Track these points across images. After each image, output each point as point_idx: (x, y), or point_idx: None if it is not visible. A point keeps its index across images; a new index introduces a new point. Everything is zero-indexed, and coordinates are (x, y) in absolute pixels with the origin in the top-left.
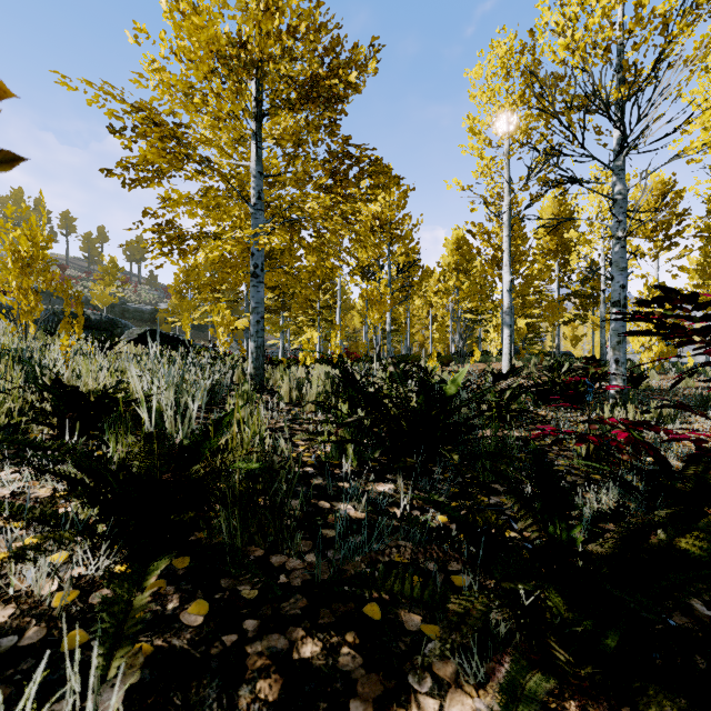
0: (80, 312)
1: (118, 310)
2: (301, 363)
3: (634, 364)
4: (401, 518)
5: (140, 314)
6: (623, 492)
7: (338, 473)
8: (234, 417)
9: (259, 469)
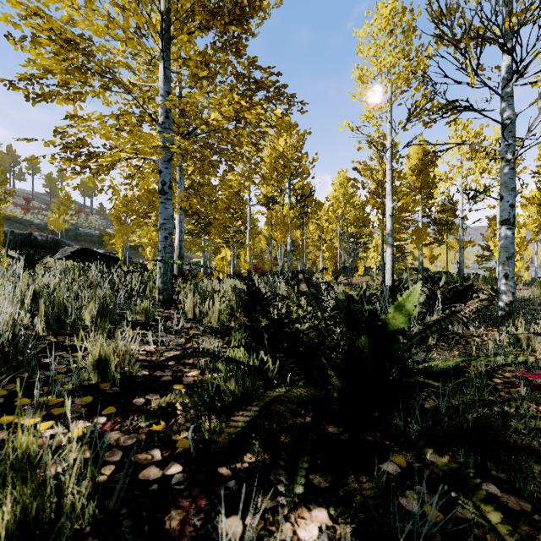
0: None
1: (71, 234)
2: (215, 277)
3: (486, 278)
4: None
5: (90, 238)
6: None
7: None
8: None
9: None
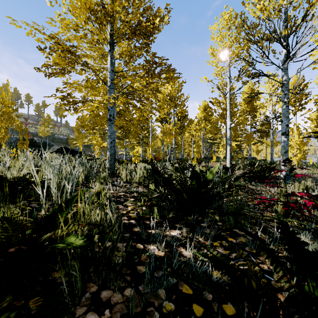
0: (27, 138)
1: (51, 138)
2: (133, 162)
3: None
4: (192, 278)
5: (61, 140)
6: (307, 234)
7: (148, 224)
8: (78, 197)
9: (81, 247)
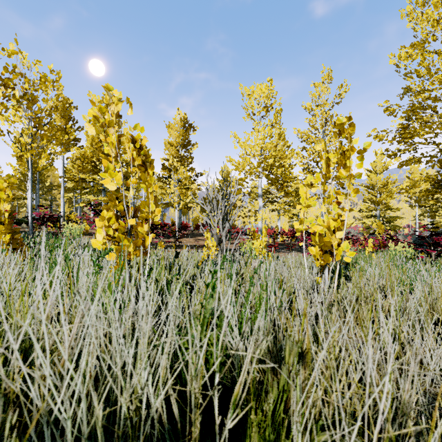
0: None
1: None
2: None
3: None
4: None
5: None
6: None
7: None
8: None
9: None
